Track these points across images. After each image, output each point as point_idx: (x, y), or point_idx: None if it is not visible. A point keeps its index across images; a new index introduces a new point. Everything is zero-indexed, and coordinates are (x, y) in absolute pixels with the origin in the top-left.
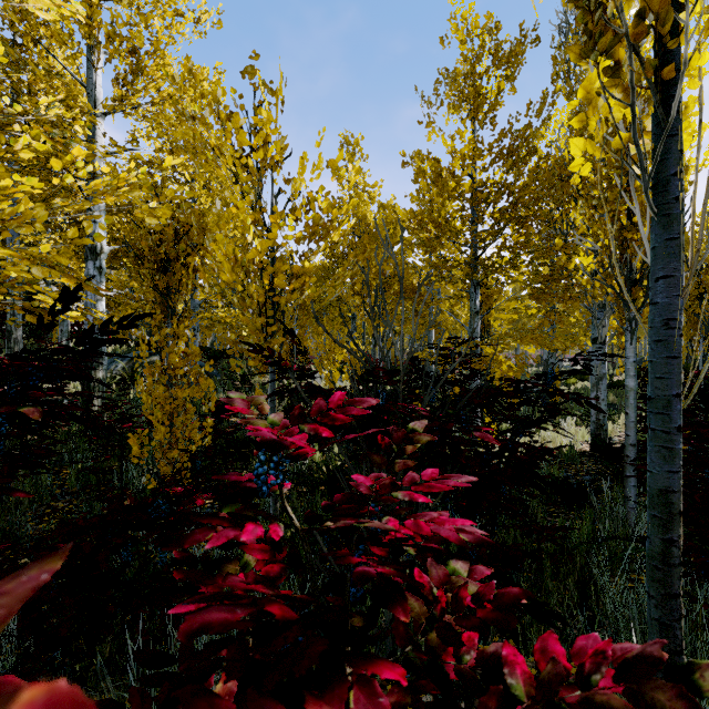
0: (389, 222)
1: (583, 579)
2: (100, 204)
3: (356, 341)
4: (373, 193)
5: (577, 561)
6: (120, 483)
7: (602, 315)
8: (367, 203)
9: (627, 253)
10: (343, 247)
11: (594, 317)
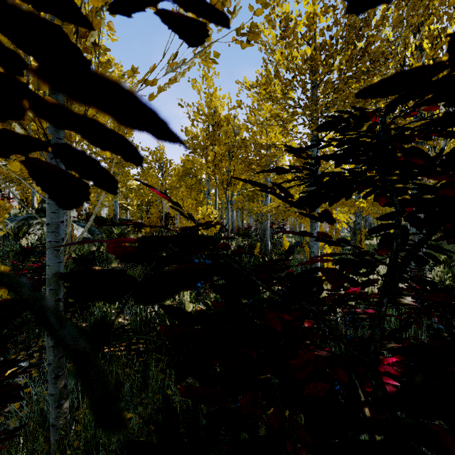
0: (234, 129)
1: None
2: None
3: (209, 206)
4: (223, 102)
5: None
6: None
7: None
8: (218, 98)
9: None
10: (201, 139)
11: None
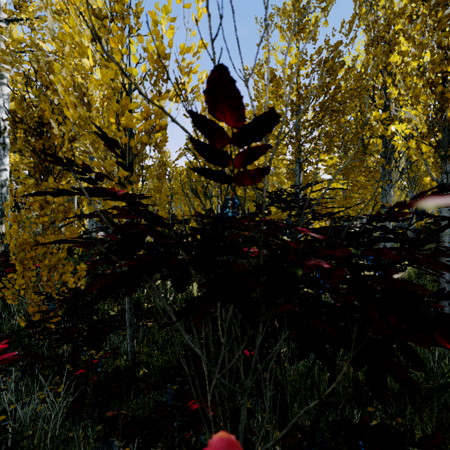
0: None
1: (440, 424)
2: (3, 92)
3: None
4: None
5: (434, 405)
6: (3, 320)
7: (388, 187)
8: None
9: (446, 112)
10: None
11: (383, 189)
